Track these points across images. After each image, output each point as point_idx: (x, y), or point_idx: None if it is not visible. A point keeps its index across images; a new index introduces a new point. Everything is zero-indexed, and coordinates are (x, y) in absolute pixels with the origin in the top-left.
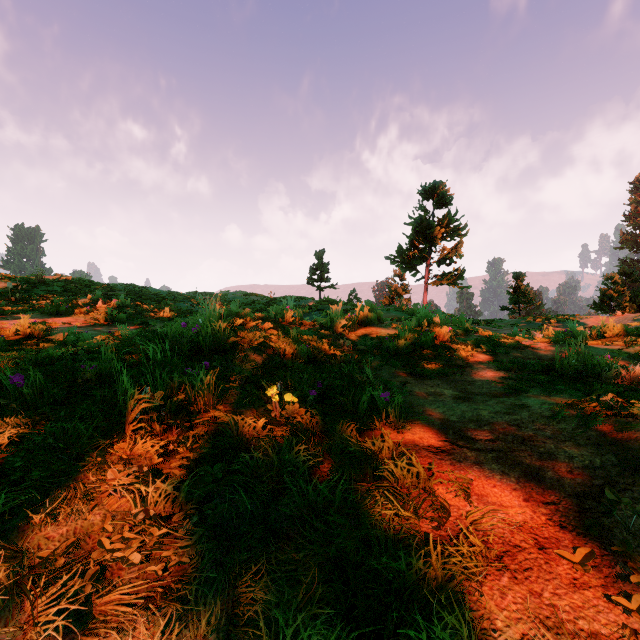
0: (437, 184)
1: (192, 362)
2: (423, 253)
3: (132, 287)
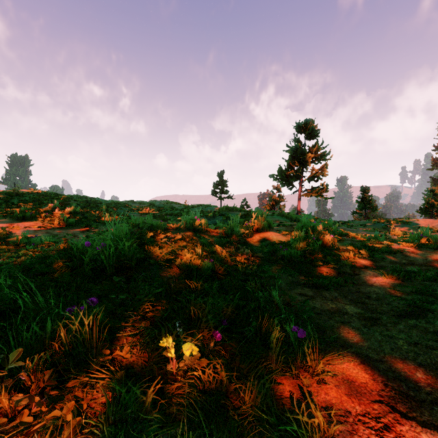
0: (308, 121)
1: (93, 284)
2: (298, 173)
3: (84, 198)
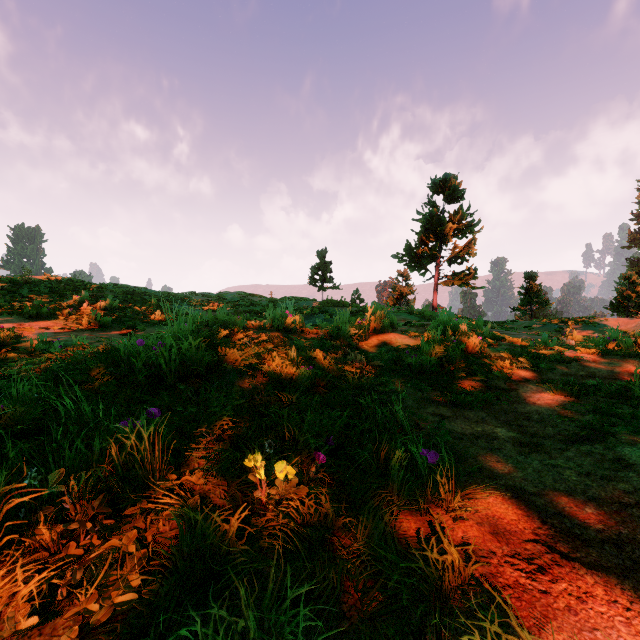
0: (448, 177)
1: (149, 396)
2: (433, 251)
3: (124, 288)
